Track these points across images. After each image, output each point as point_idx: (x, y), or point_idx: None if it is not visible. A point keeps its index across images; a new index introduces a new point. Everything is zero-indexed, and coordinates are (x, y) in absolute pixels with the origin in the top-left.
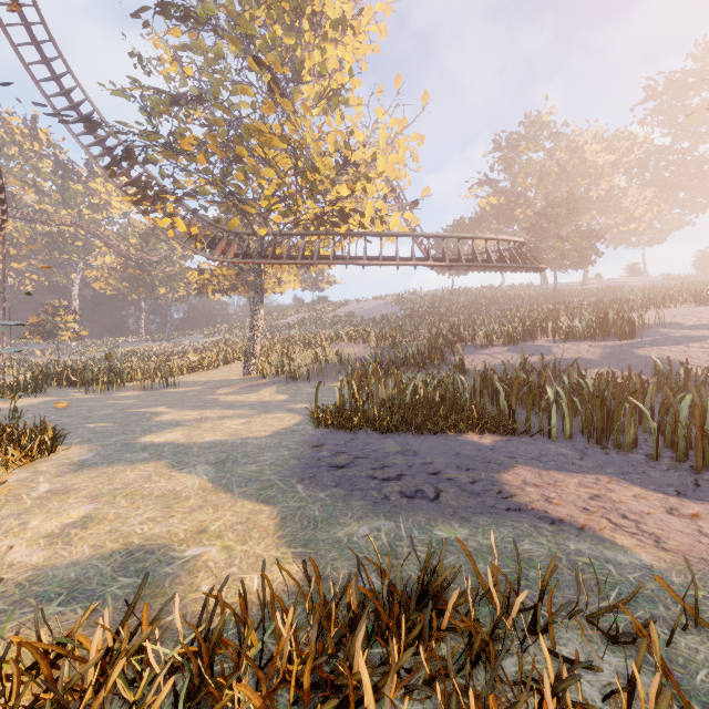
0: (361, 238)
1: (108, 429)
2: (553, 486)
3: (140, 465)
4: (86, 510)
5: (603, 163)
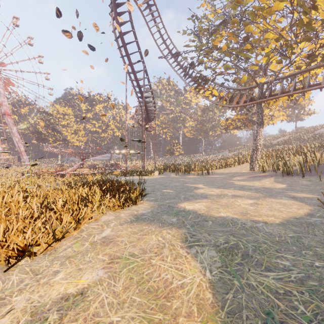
0: None
1: (169, 193)
2: None
3: (164, 229)
4: (93, 277)
5: None
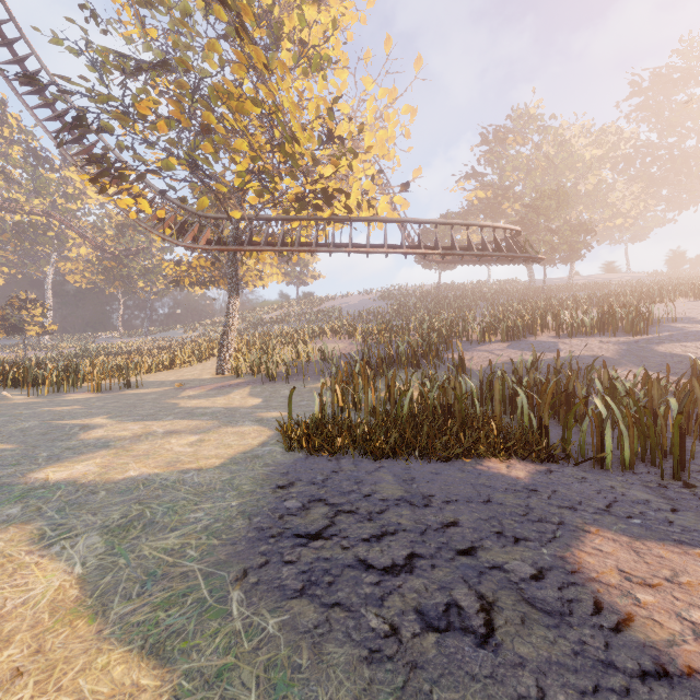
0: (347, 226)
1: (1, 454)
2: (680, 587)
3: None
4: None
5: (589, 158)
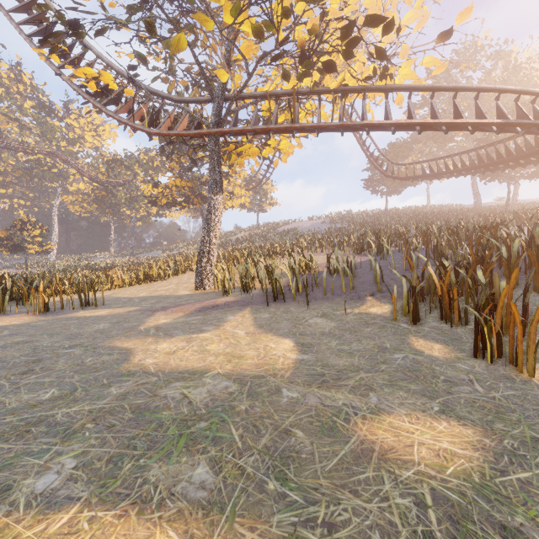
0: None
1: None
2: None
3: None
4: None
5: (537, 83)
